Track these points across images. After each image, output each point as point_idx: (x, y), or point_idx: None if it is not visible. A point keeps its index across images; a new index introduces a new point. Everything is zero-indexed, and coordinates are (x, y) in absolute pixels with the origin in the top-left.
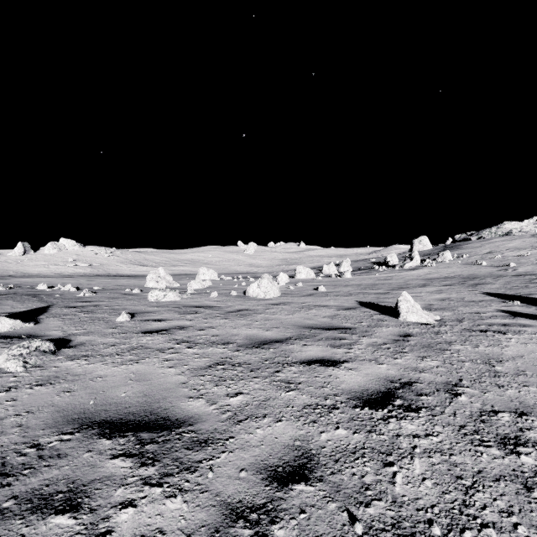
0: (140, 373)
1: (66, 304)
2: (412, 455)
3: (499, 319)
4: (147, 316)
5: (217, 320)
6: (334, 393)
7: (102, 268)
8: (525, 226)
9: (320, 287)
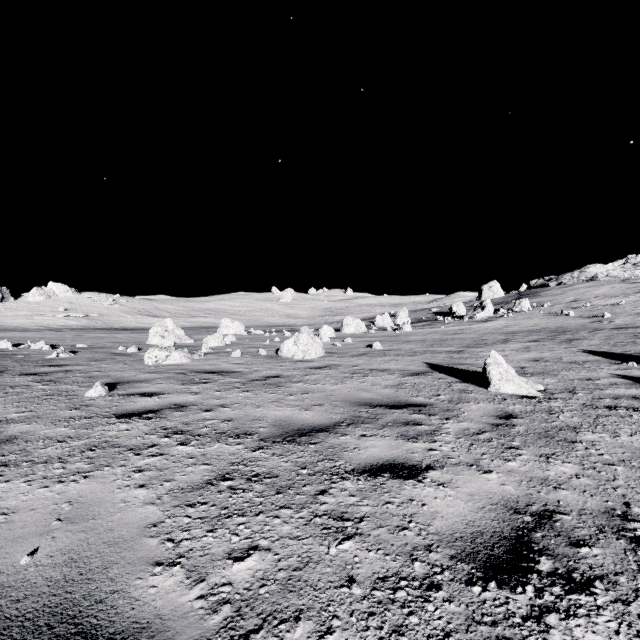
0: (82, 502)
1: (24, 370)
2: None
3: (623, 388)
4: (134, 388)
5: (235, 394)
6: (424, 542)
7: (102, 319)
8: (612, 270)
9: (376, 344)
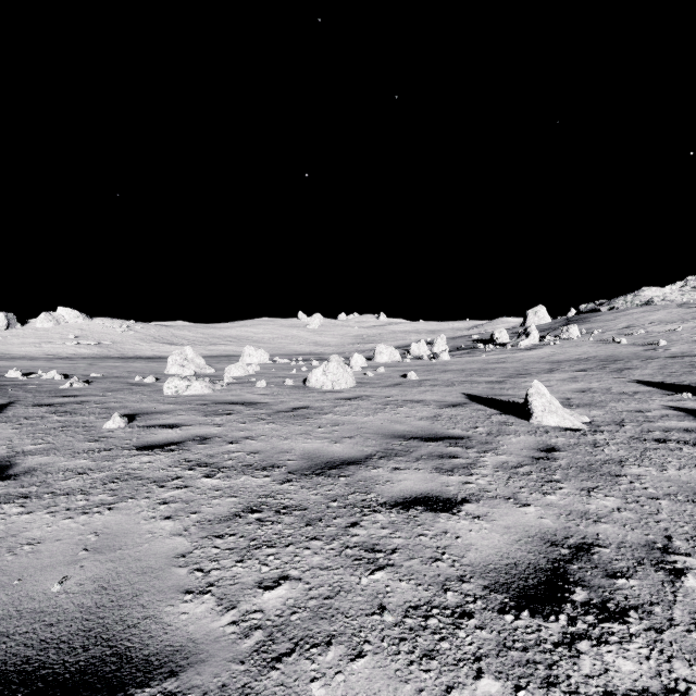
0: (108, 533)
1: (37, 401)
2: None
3: (675, 420)
4: (154, 419)
5: (260, 426)
6: (457, 573)
7: (115, 347)
8: (670, 294)
9: (410, 373)
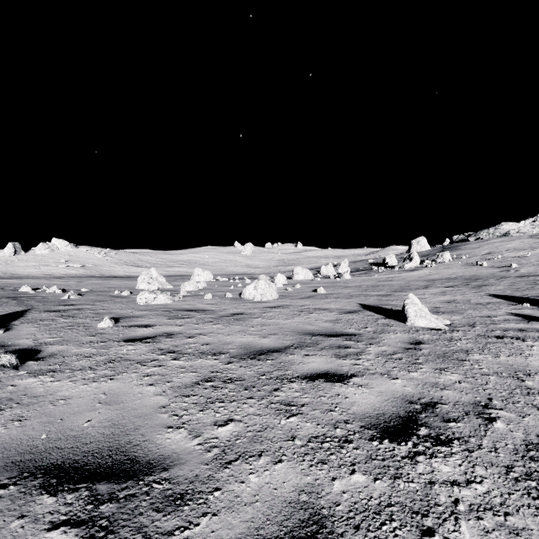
0: (113, 394)
1: (47, 308)
2: (455, 515)
3: (513, 323)
4: (132, 321)
5: (209, 326)
6: (344, 418)
7: (95, 269)
8: (523, 227)
9: (320, 288)
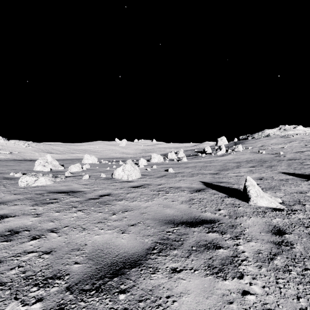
0: None
1: None
2: None
3: None
4: None
5: (69, 214)
6: None
7: (20, 154)
8: (276, 132)
9: (170, 169)
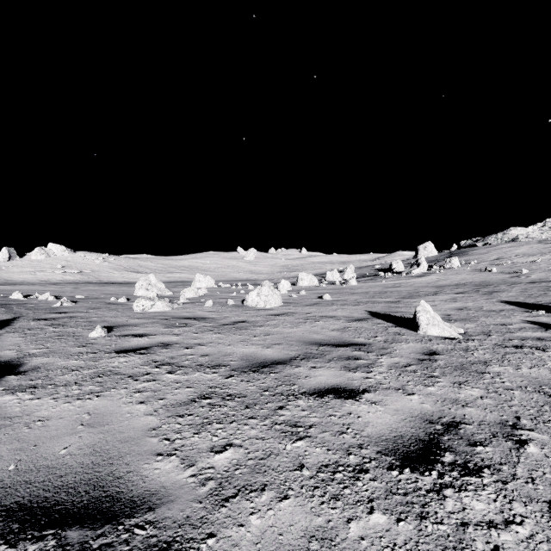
0: (97, 413)
1: (36, 316)
2: None
3: (530, 332)
4: (127, 330)
5: (209, 335)
6: (358, 442)
7: (93, 274)
8: (531, 232)
9: (326, 295)
